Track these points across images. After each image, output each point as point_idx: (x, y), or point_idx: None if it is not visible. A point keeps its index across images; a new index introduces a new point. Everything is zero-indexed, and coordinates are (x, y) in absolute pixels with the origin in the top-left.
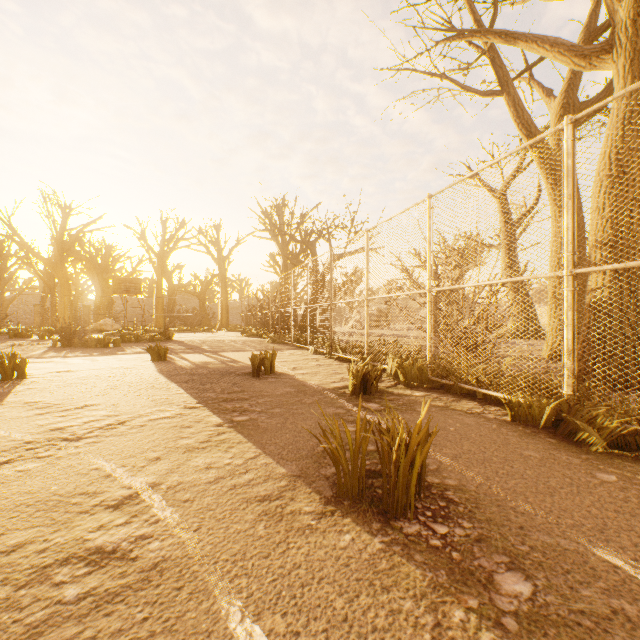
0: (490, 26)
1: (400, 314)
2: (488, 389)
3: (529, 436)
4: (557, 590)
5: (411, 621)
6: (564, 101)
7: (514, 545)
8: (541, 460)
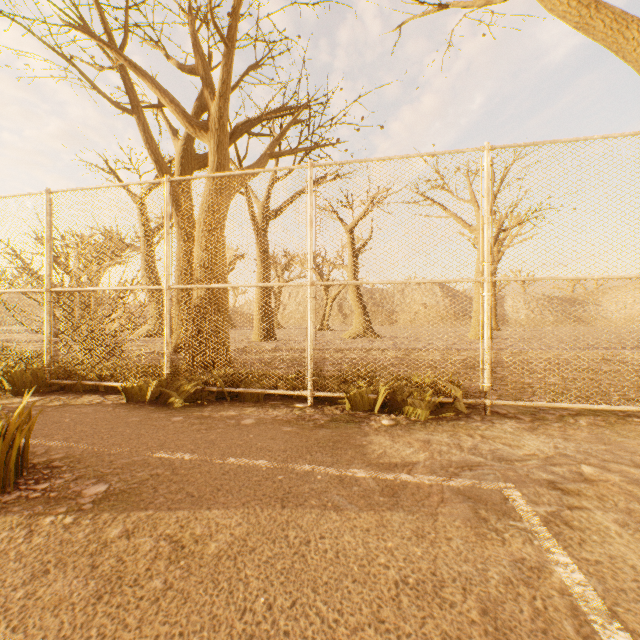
0: (122, 47)
1: (8, 314)
2: (111, 381)
3: (137, 409)
4: (125, 480)
5: (7, 540)
6: (185, 147)
7: (104, 472)
8: (141, 421)
